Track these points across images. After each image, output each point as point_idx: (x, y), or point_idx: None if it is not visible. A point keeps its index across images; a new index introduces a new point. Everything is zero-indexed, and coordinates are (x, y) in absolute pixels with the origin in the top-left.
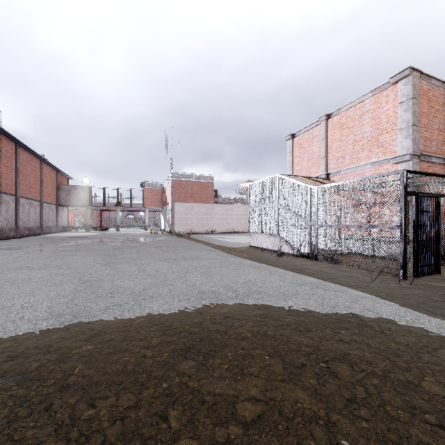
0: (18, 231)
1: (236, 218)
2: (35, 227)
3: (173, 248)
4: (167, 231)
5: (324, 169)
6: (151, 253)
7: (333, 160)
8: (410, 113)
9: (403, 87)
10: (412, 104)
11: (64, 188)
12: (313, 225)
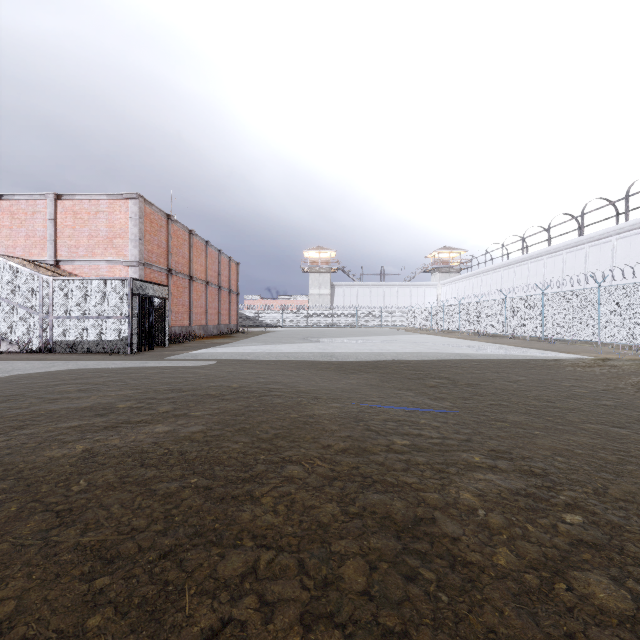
0: None
1: None
2: None
3: None
4: None
5: (53, 254)
6: None
7: (65, 247)
8: (138, 229)
9: (133, 206)
10: (139, 223)
11: None
12: (48, 317)
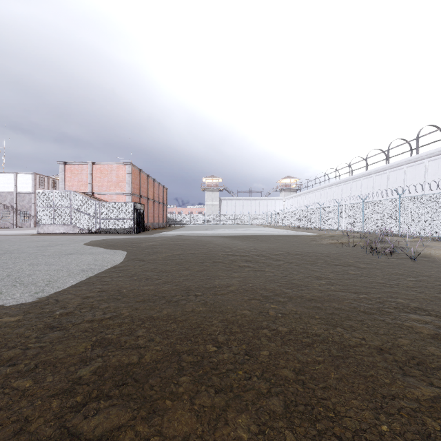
0: None
1: None
2: None
3: None
4: None
5: (91, 190)
6: None
7: (96, 186)
8: (130, 178)
9: (128, 168)
10: (131, 175)
11: None
12: (99, 218)
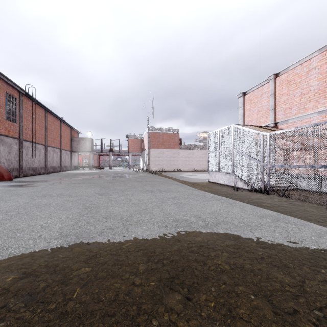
0: (46, 169)
1: (195, 160)
2: (57, 166)
3: (150, 182)
4: (144, 169)
5: (272, 119)
6: (134, 186)
7: (281, 111)
8: None
9: None
10: None
11: (75, 139)
12: (266, 165)
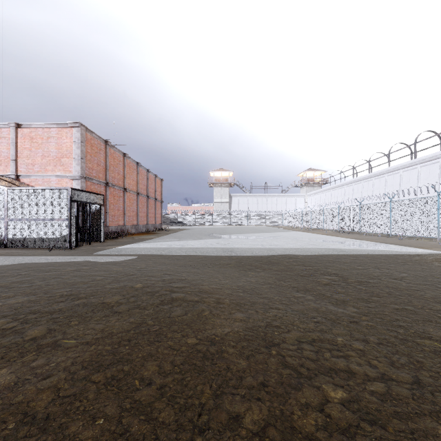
0: None
1: None
2: None
3: None
4: None
5: (14, 170)
6: None
7: (23, 164)
8: (80, 151)
9: (76, 133)
10: (81, 146)
11: None
12: (3, 219)
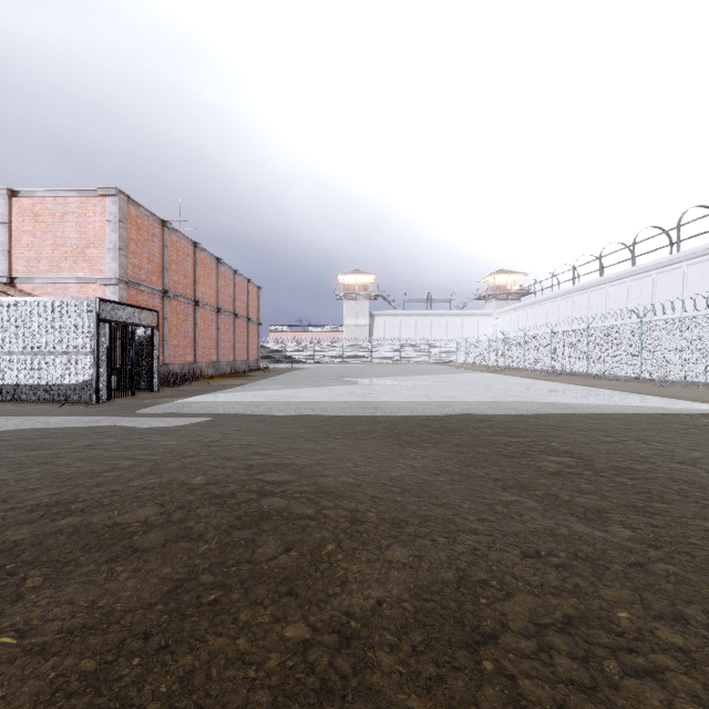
0: None
1: None
2: None
3: None
4: None
5: (5, 269)
6: None
7: (22, 259)
8: (118, 236)
9: (111, 206)
10: (120, 227)
11: None
12: None
